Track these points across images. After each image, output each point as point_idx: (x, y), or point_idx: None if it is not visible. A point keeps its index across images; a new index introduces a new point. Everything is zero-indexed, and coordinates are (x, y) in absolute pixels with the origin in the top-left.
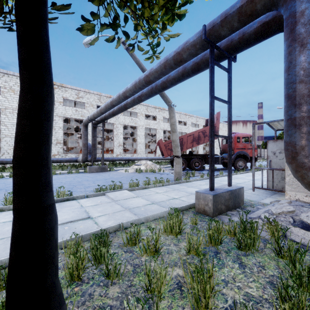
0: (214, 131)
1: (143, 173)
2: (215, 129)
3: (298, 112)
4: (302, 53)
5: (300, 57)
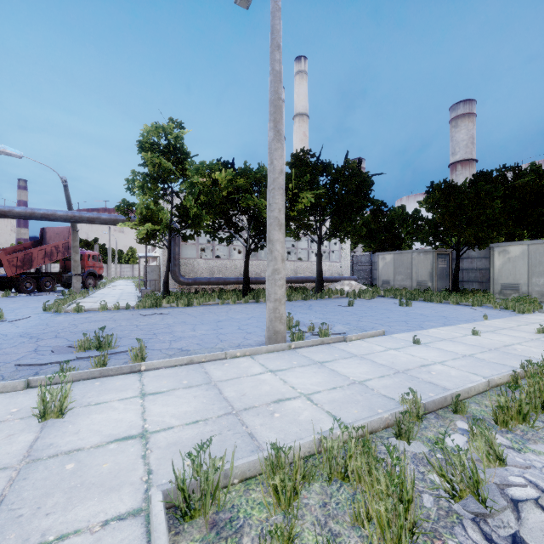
0: (68, 248)
1: None
2: (69, 245)
3: (176, 262)
4: (177, 247)
5: (177, 248)
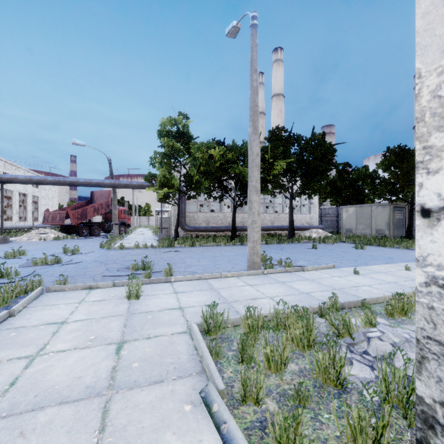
0: (108, 205)
1: (63, 240)
2: (109, 203)
3: (183, 215)
4: (183, 204)
5: (183, 205)
